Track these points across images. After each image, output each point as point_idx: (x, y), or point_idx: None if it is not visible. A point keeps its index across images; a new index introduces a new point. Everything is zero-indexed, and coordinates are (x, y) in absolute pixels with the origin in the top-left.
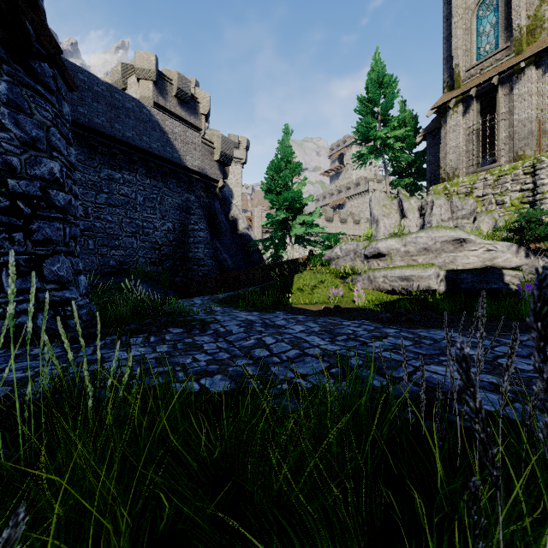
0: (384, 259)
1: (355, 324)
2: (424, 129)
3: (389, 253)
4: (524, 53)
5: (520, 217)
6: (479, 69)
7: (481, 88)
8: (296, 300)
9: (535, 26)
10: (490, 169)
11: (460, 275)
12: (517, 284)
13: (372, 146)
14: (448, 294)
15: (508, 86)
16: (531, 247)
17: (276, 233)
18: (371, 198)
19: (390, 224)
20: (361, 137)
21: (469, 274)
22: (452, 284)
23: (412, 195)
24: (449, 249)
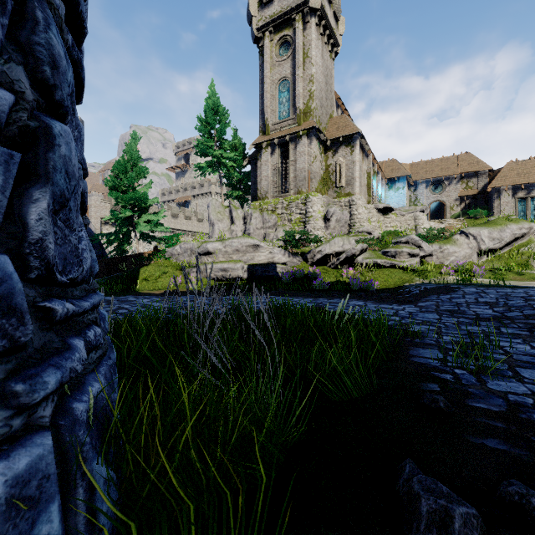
0: (211, 256)
1: (183, 297)
2: (249, 156)
3: (215, 252)
4: (302, 126)
5: (285, 234)
6: (279, 126)
7: (281, 140)
8: (143, 288)
9: (307, 111)
10: (285, 197)
11: (255, 267)
12: (281, 273)
13: (210, 161)
14: (249, 280)
15: (294, 144)
16: (290, 251)
17: (121, 228)
18: (209, 204)
19: (223, 228)
20: (201, 152)
21: (260, 267)
22: (251, 273)
23: (242, 205)
24: (251, 251)
